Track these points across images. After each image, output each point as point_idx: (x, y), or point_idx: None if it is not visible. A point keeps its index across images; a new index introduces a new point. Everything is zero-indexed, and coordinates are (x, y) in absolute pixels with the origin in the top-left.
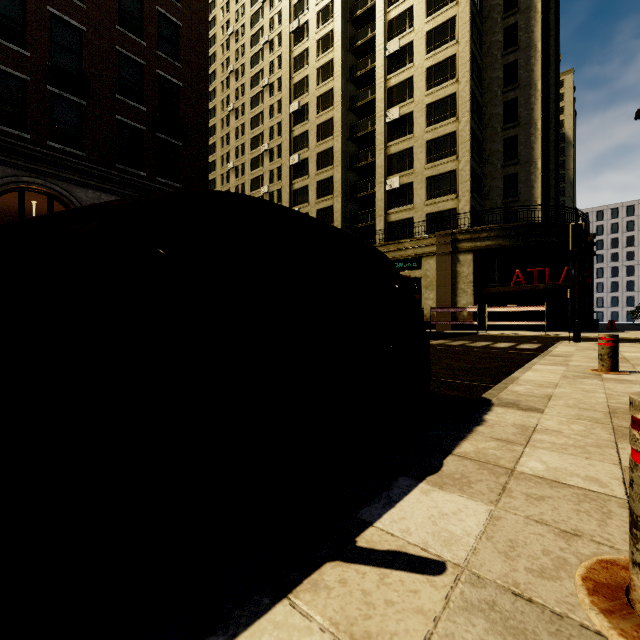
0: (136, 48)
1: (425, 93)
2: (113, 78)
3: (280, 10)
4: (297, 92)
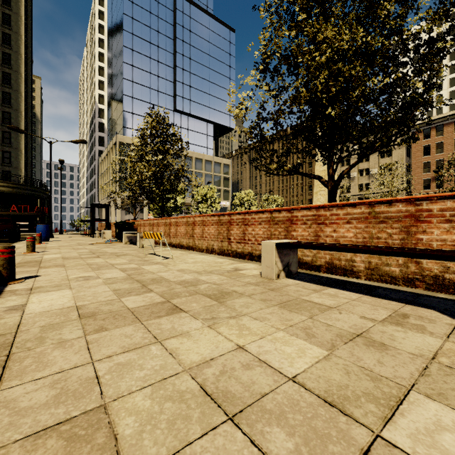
0: None
1: None
2: None
3: None
4: None
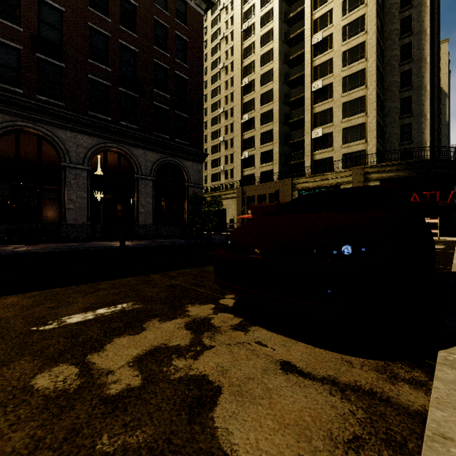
0: (164, 58)
1: (341, 69)
2: (152, 79)
3: (232, 15)
4: (246, 72)
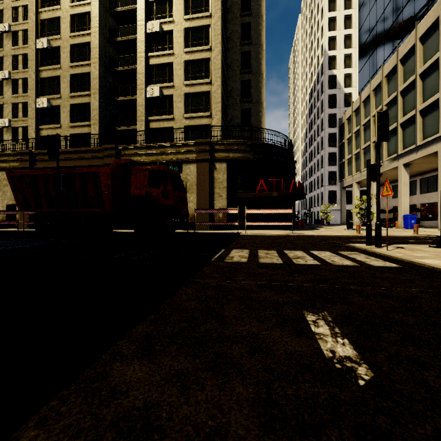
0: None
1: (184, 17)
2: None
3: None
4: None
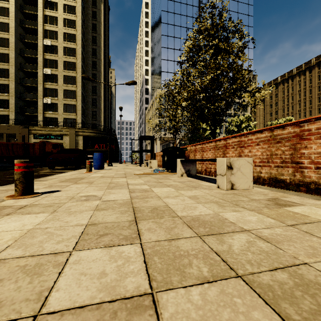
0: None
1: (63, 70)
2: None
3: None
4: None
